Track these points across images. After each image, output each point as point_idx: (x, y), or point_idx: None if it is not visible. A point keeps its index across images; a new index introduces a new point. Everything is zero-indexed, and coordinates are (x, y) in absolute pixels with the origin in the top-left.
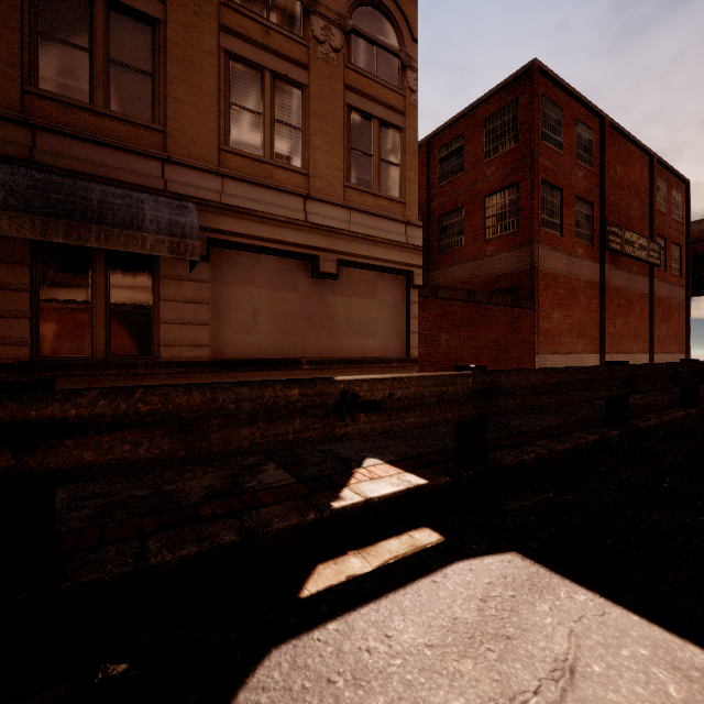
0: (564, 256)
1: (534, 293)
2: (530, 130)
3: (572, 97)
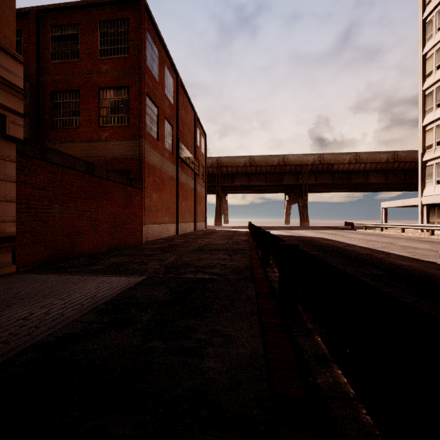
0: (159, 155)
1: (142, 177)
2: (139, 48)
3: (163, 47)
